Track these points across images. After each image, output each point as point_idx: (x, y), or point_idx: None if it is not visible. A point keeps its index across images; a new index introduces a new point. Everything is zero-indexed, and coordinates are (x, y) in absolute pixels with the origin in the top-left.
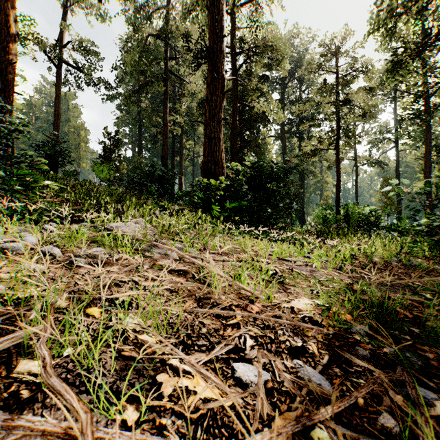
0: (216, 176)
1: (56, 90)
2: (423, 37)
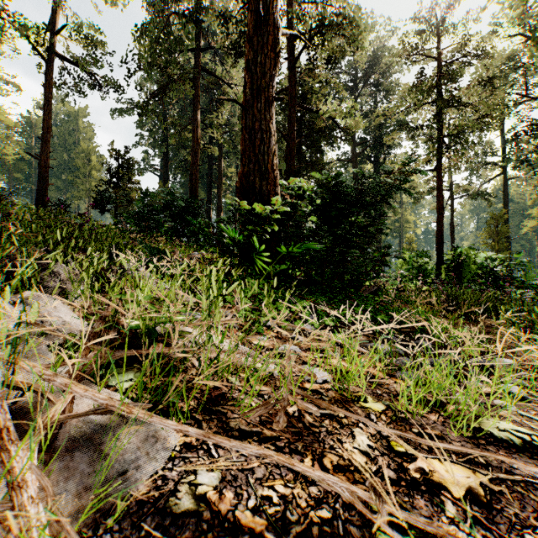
0: (264, 198)
1: (45, 92)
2: None
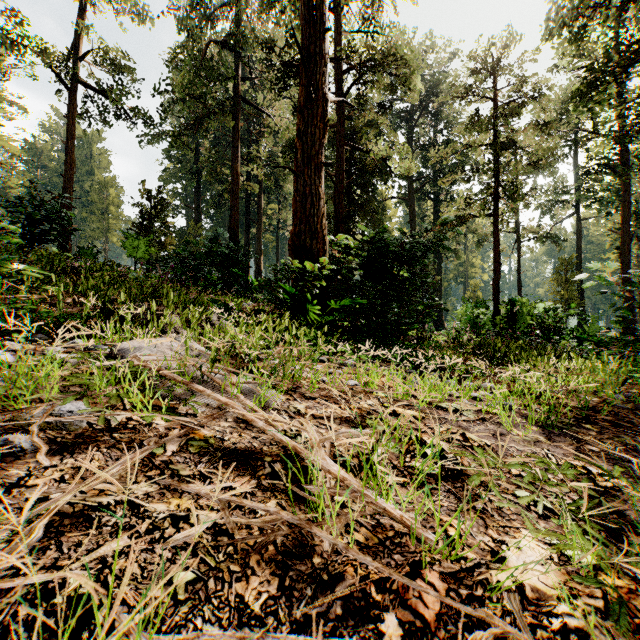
0: (314, 256)
1: (68, 124)
2: (632, 42)
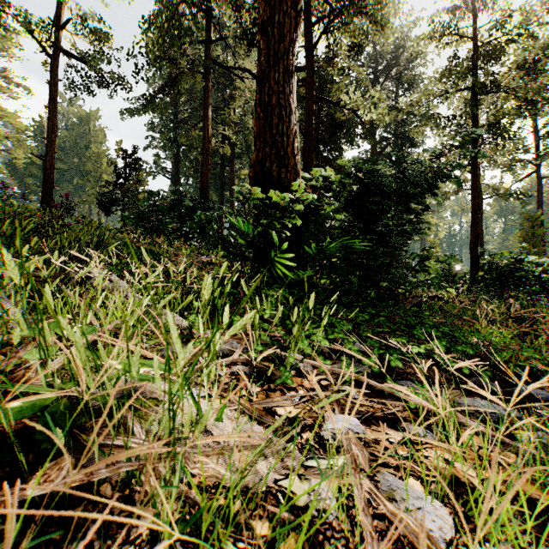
0: (283, 188)
1: (51, 90)
2: None
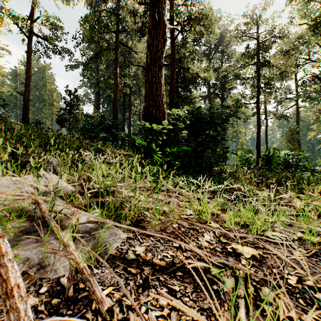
0: (158, 120)
1: (27, 56)
2: None
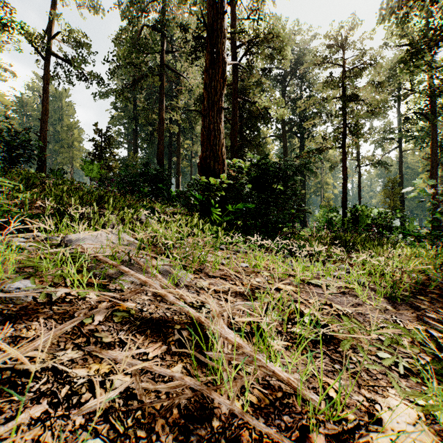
0: (216, 174)
1: (44, 83)
2: (441, 24)
